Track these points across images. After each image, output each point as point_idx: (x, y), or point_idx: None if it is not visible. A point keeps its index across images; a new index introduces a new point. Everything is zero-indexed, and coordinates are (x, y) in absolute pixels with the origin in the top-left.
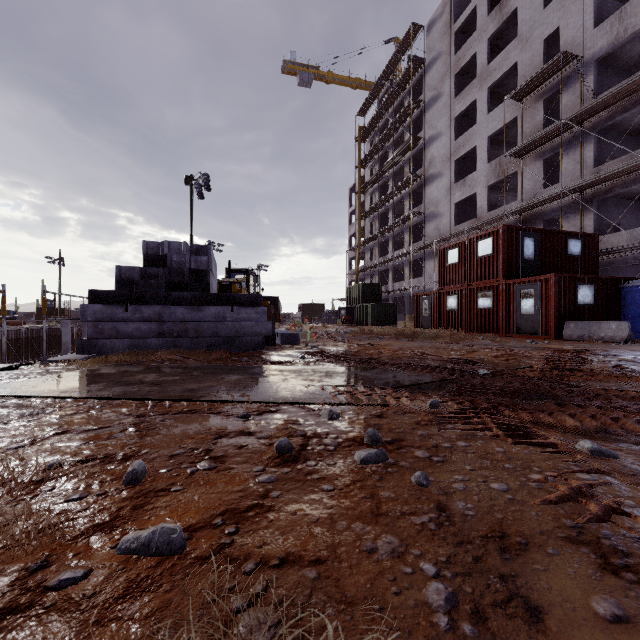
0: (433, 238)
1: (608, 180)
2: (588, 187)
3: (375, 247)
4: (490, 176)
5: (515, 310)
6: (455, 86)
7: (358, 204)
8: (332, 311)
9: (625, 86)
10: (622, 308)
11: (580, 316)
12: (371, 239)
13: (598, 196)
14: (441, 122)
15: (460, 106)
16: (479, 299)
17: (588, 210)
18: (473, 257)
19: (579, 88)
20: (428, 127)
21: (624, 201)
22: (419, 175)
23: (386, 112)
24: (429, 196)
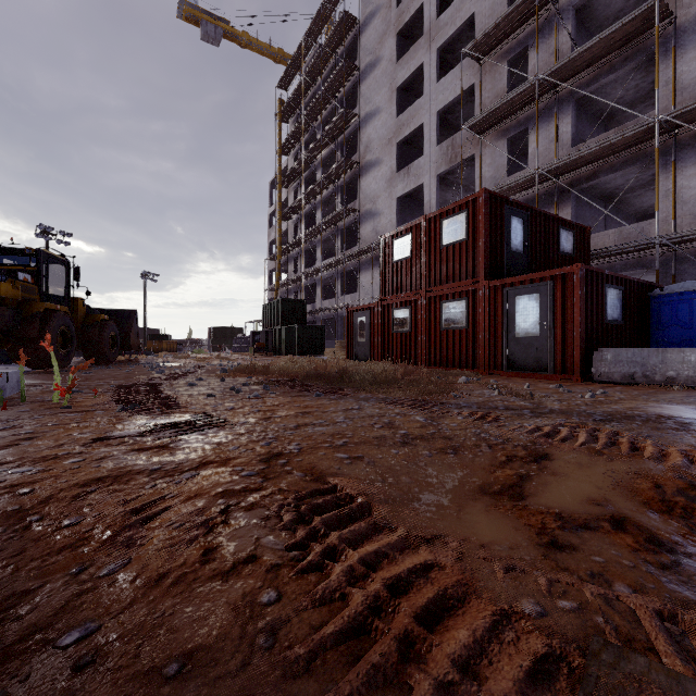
0: (370, 243)
1: (594, 160)
2: (567, 170)
3: (300, 255)
4: (440, 162)
5: (506, 330)
6: (397, 48)
7: (278, 199)
8: (245, 336)
9: (622, 26)
10: (653, 328)
11: (608, 340)
12: (295, 245)
13: (578, 184)
14: (380, 94)
15: (403, 73)
16: (444, 313)
17: (565, 203)
18: (434, 247)
19: (553, 43)
20: (364, 101)
21: (596, 200)
22: (353, 161)
23: (313, 84)
24: (365, 189)
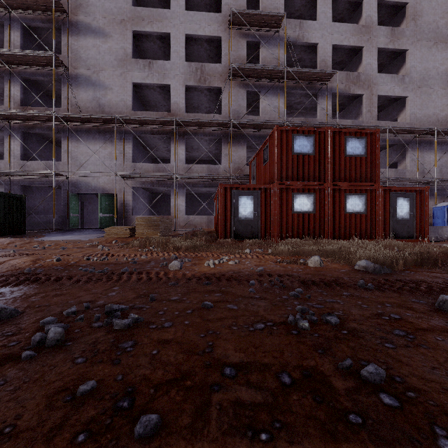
0: (88, 112)
1: None
2: None
3: None
4: (189, 76)
5: (392, 216)
6: None
7: None
8: None
9: (321, 73)
10: None
11: None
12: None
13: None
14: None
15: None
16: (348, 202)
17: None
18: (339, 153)
19: (275, 52)
20: None
21: None
22: (61, 8)
23: None
24: (78, 50)
